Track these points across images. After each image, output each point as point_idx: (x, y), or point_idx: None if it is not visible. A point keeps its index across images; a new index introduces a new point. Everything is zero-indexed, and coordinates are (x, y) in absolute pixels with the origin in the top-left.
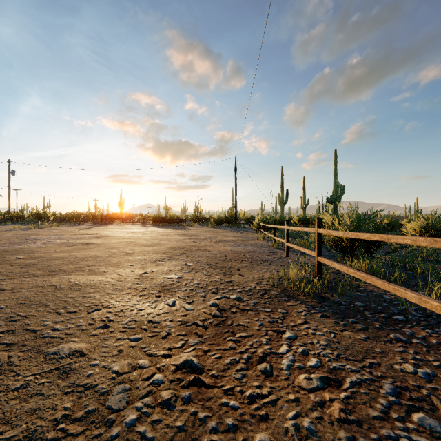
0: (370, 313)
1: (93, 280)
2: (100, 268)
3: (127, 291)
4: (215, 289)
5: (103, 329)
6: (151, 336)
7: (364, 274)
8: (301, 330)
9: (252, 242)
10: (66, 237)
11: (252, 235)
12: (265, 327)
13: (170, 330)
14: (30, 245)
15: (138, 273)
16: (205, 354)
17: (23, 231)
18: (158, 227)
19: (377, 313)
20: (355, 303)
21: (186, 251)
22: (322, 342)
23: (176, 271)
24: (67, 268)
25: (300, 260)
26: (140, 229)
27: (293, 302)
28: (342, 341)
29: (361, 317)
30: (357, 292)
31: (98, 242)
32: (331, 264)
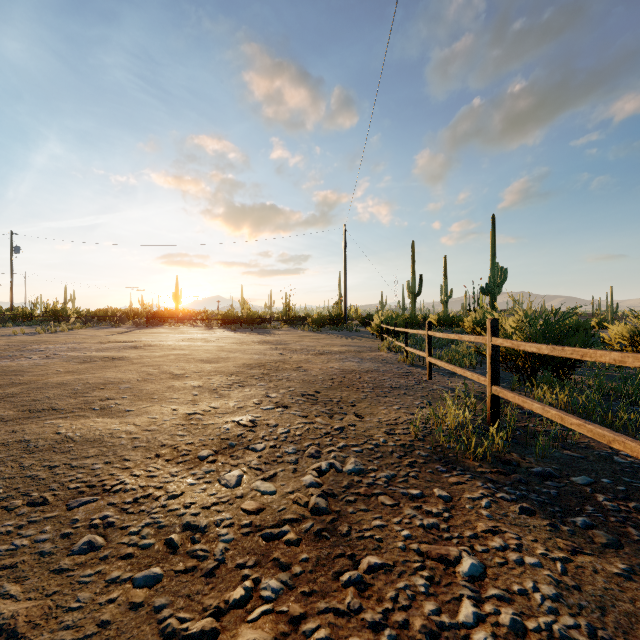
0: (607, 499)
1: (100, 430)
2: (122, 403)
3: (158, 451)
4: (315, 445)
5: (84, 551)
6: (182, 570)
7: (605, 431)
8: (491, 550)
9: (371, 355)
10: (85, 347)
11: (370, 343)
12: (417, 543)
13: (224, 552)
14: (21, 361)
15: (185, 412)
16: (295, 629)
17: (25, 337)
18: (229, 331)
19: (622, 500)
20: (571, 476)
21: (268, 371)
22: (546, 590)
23: (250, 407)
24: (64, 404)
25: (452, 386)
26: (203, 333)
27: (459, 474)
28: (585, 583)
29: (594, 510)
30: (565, 450)
31: (131, 355)
32: (523, 402)
